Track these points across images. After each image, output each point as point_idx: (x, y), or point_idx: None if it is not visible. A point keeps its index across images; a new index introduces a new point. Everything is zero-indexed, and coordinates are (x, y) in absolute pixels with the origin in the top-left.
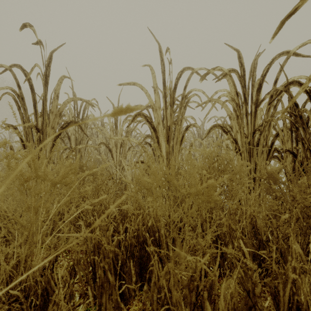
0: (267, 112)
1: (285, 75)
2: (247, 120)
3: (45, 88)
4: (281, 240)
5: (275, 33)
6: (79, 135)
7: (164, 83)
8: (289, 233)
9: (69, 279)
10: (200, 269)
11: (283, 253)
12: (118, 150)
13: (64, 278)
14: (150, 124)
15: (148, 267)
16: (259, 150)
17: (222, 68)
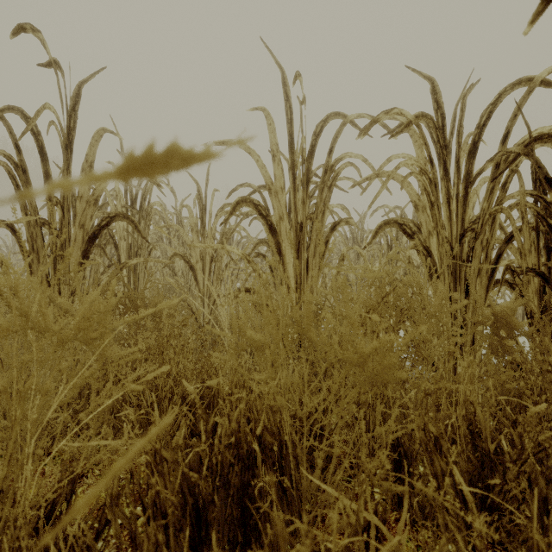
0: (488, 197)
1: (526, 124)
2: (449, 211)
3: (68, 151)
4: (530, 454)
5: (537, 13)
6: (135, 240)
7: (292, 142)
8: (546, 441)
9: (92, 540)
10: (366, 525)
11: (533, 481)
12: (206, 268)
13: (80, 540)
14: (266, 220)
15: (258, 508)
16: (473, 268)
17: (403, 111)
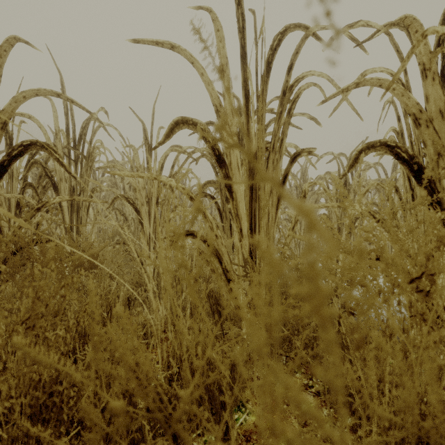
0: None
1: None
2: None
3: None
4: None
5: None
6: (77, 181)
7: (245, 56)
8: None
9: None
10: None
11: None
12: (152, 211)
13: None
14: (213, 148)
15: None
16: None
17: None
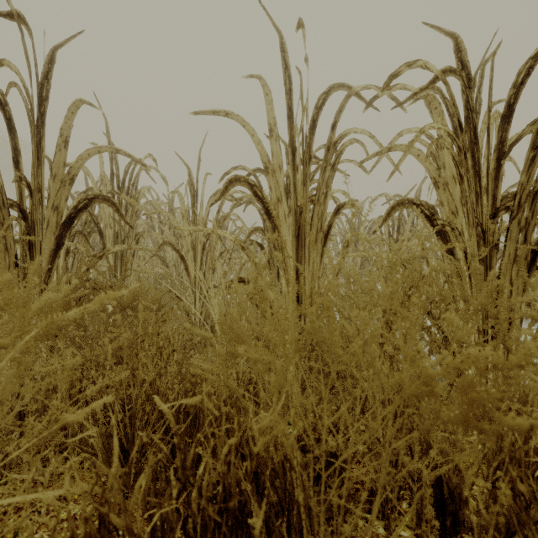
0: (527, 168)
1: None
2: (479, 186)
3: (39, 123)
4: None
5: None
6: (122, 227)
7: (291, 116)
8: None
9: None
10: None
11: None
12: (198, 258)
13: None
14: (262, 201)
15: None
16: (508, 254)
17: (428, 64)
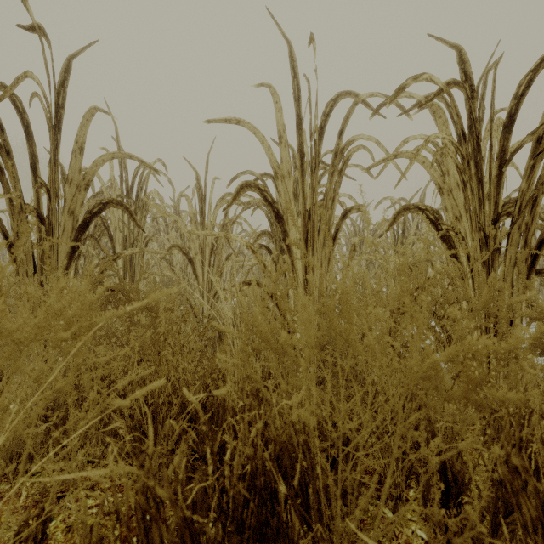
0: (527, 176)
1: None
2: (482, 192)
3: (56, 130)
4: None
5: None
6: (131, 231)
7: (300, 123)
8: None
9: None
10: None
11: None
12: (206, 261)
13: None
14: (272, 206)
15: None
16: (509, 257)
17: (433, 77)
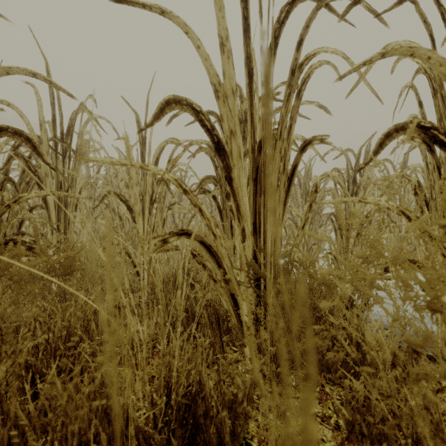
0: None
1: None
2: None
3: None
4: None
5: None
6: (65, 177)
7: (248, 28)
8: None
9: None
10: None
11: None
12: (146, 209)
13: None
14: (210, 133)
15: None
16: None
17: None
